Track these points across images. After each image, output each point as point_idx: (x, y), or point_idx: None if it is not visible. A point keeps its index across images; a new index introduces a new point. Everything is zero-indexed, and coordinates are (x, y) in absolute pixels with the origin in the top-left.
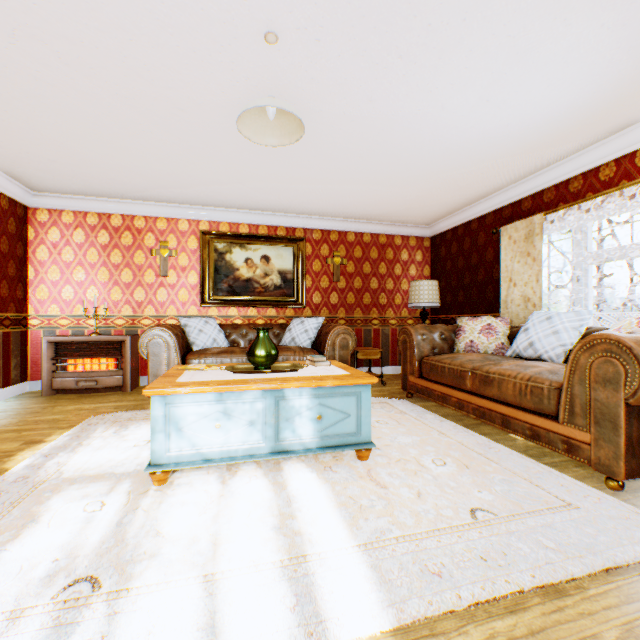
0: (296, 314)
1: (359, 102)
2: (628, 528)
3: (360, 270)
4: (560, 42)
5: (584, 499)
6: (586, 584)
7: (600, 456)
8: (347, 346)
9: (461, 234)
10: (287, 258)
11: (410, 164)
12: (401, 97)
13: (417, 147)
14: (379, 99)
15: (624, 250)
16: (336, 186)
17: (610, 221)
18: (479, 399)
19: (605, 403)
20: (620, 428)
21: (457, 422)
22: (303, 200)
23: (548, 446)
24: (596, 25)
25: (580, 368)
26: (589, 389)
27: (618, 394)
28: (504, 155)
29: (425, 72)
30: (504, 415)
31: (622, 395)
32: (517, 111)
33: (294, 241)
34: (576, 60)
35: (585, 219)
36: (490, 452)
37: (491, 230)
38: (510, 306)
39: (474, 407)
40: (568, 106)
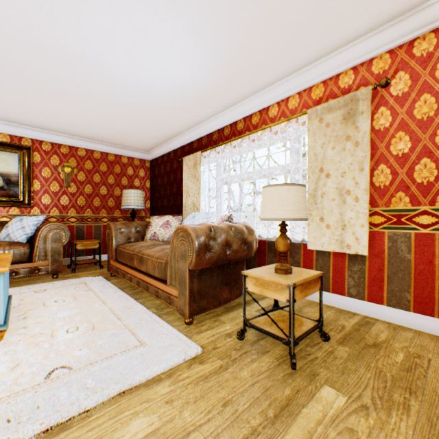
0: (23, 213)
1: (18, 26)
2: (166, 353)
3: (91, 179)
4: (163, 31)
5: (158, 337)
6: (95, 411)
7: (181, 304)
8: (61, 239)
9: (166, 160)
10: (12, 163)
11: (105, 99)
12: (60, 35)
13: (102, 86)
14: (38, 30)
15: (234, 177)
16: (47, 105)
17: (233, 161)
18: (139, 273)
19: (182, 270)
20: (187, 285)
21: (131, 291)
22: (20, 112)
23: (164, 301)
24: (180, 26)
25: (175, 248)
26: (178, 261)
27: (186, 264)
28: (172, 108)
29: (69, 18)
30: (149, 283)
31: (188, 264)
32: (162, 76)
33: (20, 148)
34: (181, 49)
35: (220, 158)
36: (127, 312)
37: (179, 159)
38: (188, 209)
39: (137, 279)
40: (193, 82)
